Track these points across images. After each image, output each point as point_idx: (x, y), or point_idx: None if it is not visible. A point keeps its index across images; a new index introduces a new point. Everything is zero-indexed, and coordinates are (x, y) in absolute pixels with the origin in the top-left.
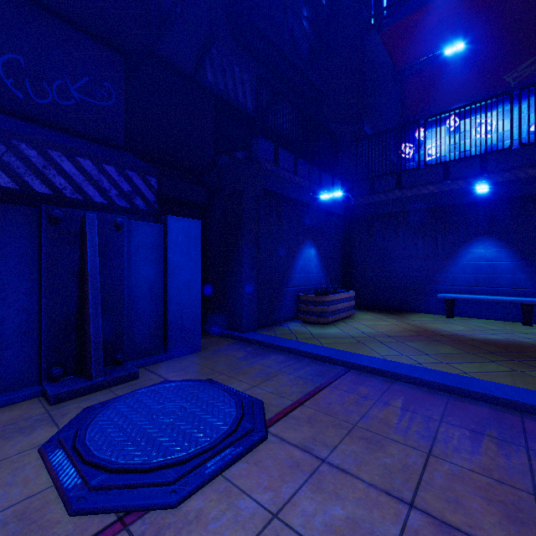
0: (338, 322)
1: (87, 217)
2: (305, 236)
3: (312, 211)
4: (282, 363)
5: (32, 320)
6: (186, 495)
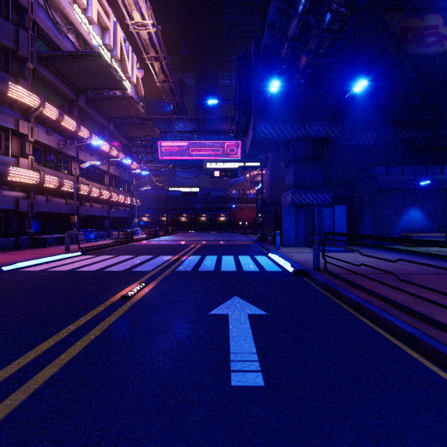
0: (425, 247)
1: (314, 209)
2: (410, 204)
3: (417, 190)
4: (371, 250)
5: (304, 231)
6: (333, 252)
